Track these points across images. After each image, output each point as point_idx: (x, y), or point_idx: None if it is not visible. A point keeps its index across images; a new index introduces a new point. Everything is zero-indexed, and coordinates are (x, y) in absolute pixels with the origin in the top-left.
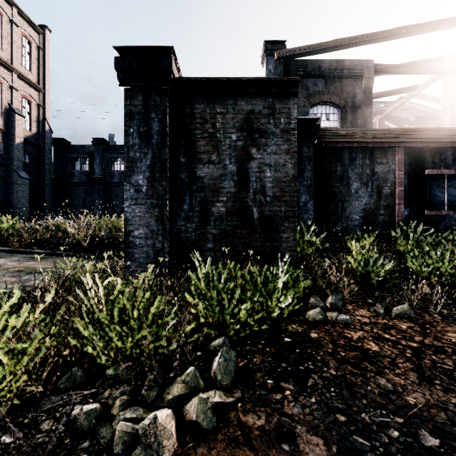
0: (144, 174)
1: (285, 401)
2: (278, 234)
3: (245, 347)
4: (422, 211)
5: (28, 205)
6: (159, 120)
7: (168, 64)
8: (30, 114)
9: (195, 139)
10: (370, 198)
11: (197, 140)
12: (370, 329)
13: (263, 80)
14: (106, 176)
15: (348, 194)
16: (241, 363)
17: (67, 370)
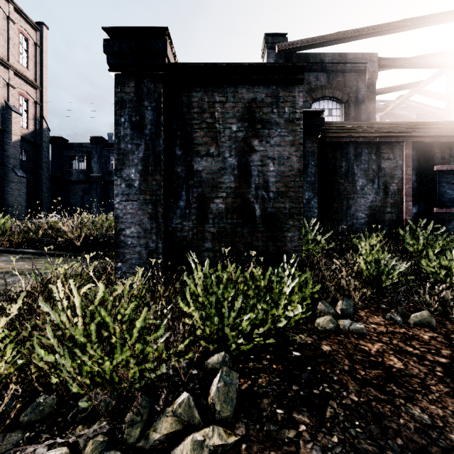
0: (137, 167)
1: (300, 441)
2: (282, 233)
3: (248, 363)
4: (431, 209)
5: (25, 204)
6: (153, 108)
7: (162, 47)
8: (27, 112)
9: (192, 130)
10: (376, 195)
11: (194, 131)
12: (389, 340)
13: (266, 66)
14: (104, 174)
15: (353, 191)
16: (244, 384)
17: (36, 395)
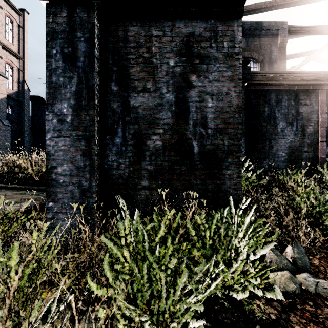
0: (69, 101)
1: None
2: (221, 171)
3: None
4: None
5: (10, 146)
6: (86, 39)
7: None
8: (12, 76)
9: (128, 65)
10: (295, 136)
11: (131, 66)
12: None
13: None
14: None
15: (274, 133)
16: None
17: None
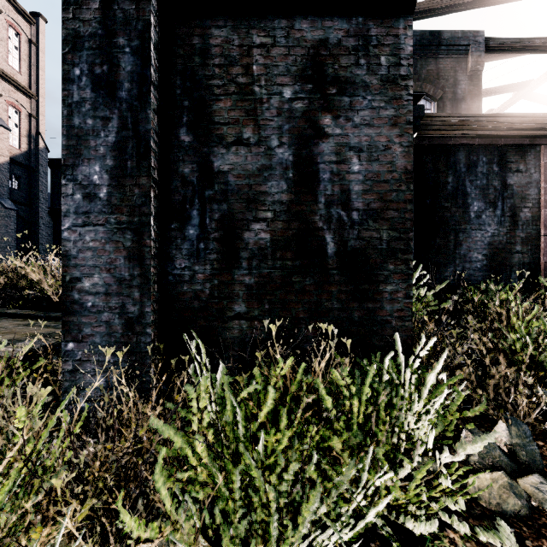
0: (104, 161)
1: None
2: (376, 286)
3: None
4: None
5: (15, 244)
6: (135, 50)
7: None
8: (18, 126)
9: (211, 97)
10: (499, 226)
11: (215, 99)
12: None
13: None
14: None
15: (464, 220)
16: None
17: None
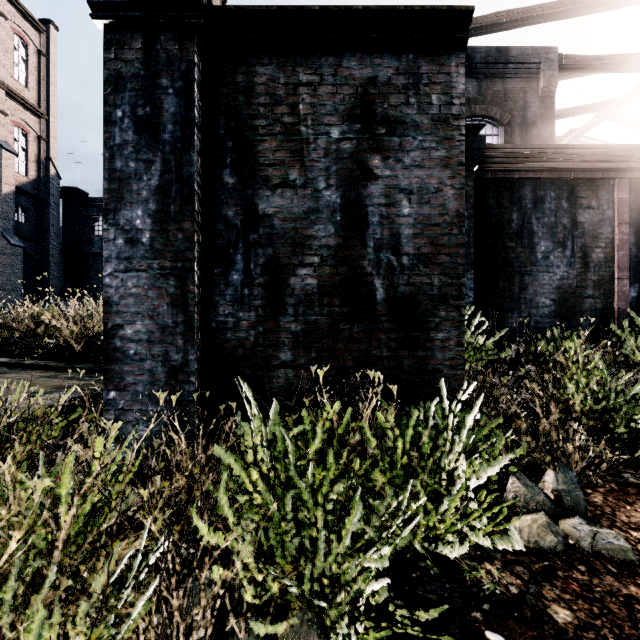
0: (147, 206)
1: None
2: (427, 333)
3: None
4: None
5: (22, 286)
6: (178, 91)
7: None
8: (26, 151)
9: (255, 137)
10: (569, 268)
11: (260, 140)
12: None
13: (398, 11)
14: None
15: (530, 262)
16: None
17: None
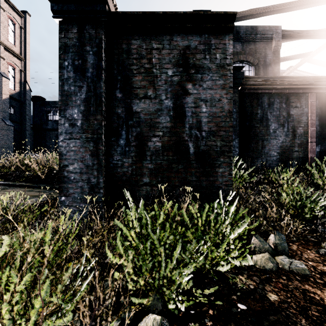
0: (79, 108)
1: None
2: (214, 169)
3: (189, 324)
4: None
5: (12, 146)
6: (94, 53)
7: None
8: (14, 77)
9: (131, 74)
10: (286, 137)
11: (133, 76)
12: None
13: (200, 14)
14: None
15: (267, 134)
16: None
17: None
